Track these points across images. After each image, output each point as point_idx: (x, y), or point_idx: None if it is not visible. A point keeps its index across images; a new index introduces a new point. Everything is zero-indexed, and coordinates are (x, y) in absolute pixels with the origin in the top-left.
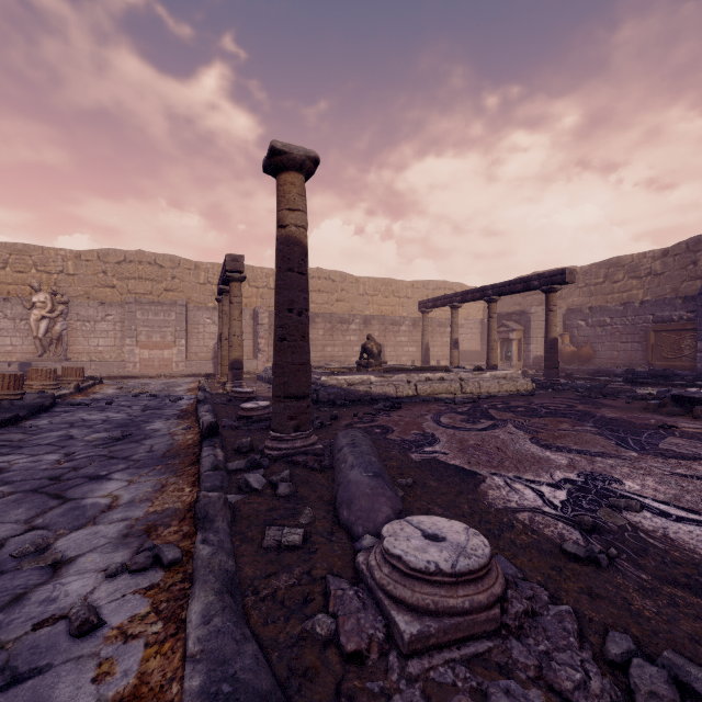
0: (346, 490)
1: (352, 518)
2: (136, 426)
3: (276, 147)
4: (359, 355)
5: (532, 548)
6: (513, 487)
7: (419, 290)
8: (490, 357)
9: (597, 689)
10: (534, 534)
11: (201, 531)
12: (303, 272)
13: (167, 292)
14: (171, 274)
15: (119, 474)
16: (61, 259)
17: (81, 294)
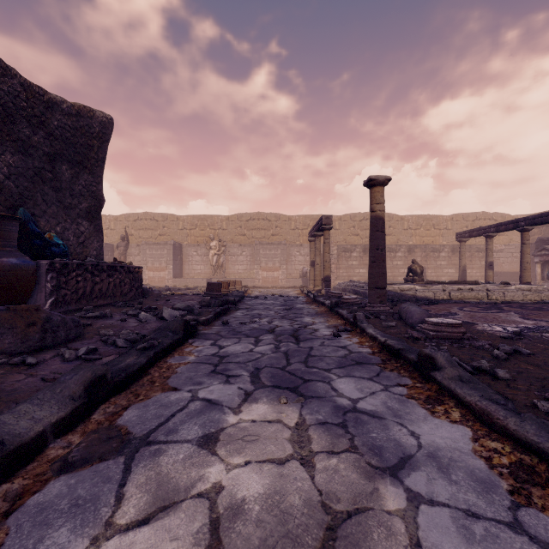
0: (410, 314)
1: (413, 321)
2: (290, 306)
3: (372, 178)
4: (404, 276)
5: (487, 336)
6: (491, 326)
7: (458, 222)
8: (523, 275)
9: (486, 347)
10: (491, 334)
11: (359, 323)
12: (383, 231)
13: (272, 236)
14: (275, 225)
15: (306, 317)
16: (220, 221)
17: (229, 240)
